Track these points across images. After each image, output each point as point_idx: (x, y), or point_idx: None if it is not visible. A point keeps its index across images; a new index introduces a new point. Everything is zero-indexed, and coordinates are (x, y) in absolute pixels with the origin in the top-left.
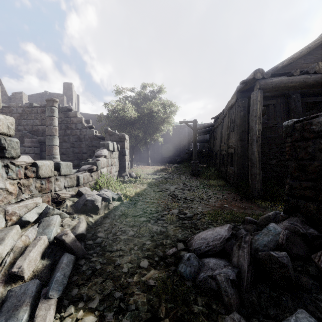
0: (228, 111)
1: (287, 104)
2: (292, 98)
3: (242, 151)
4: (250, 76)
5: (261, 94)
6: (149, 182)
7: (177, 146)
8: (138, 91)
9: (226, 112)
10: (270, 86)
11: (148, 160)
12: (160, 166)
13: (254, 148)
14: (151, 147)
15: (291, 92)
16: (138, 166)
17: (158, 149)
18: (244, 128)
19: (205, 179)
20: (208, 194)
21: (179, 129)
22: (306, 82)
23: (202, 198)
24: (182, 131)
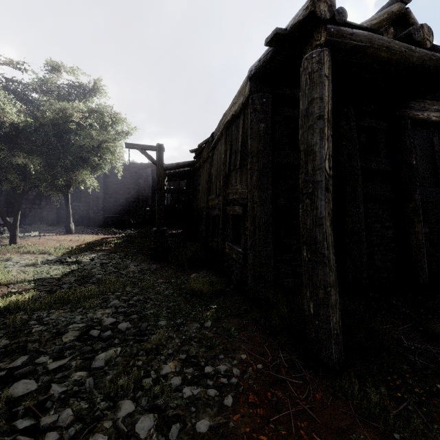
0: (225, 131)
1: (333, 125)
2: (342, 113)
3: (265, 213)
4: (297, 16)
5: (331, 61)
6: (0, 309)
7: (133, 197)
8: (33, 72)
9: (219, 135)
10: (348, 46)
11: (69, 223)
12: (95, 234)
13: (321, 208)
14: (82, 198)
15: (340, 103)
16: (39, 237)
17: (98, 201)
18: (266, 159)
19: (179, 270)
20: (188, 353)
21: (138, 170)
22: (409, 57)
23: (168, 405)
24: (143, 172)
